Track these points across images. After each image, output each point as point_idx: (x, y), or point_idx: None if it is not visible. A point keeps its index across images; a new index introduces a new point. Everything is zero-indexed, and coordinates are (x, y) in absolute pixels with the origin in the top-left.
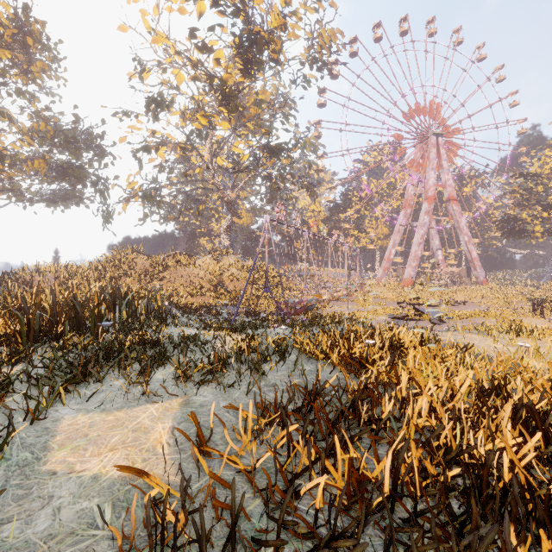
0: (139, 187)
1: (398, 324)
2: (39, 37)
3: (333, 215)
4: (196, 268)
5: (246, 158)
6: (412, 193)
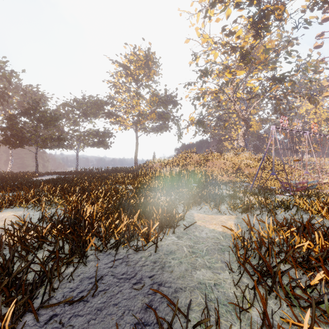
0: (194, 119)
1: None
2: (152, 59)
3: None
4: (224, 160)
5: (256, 89)
6: None
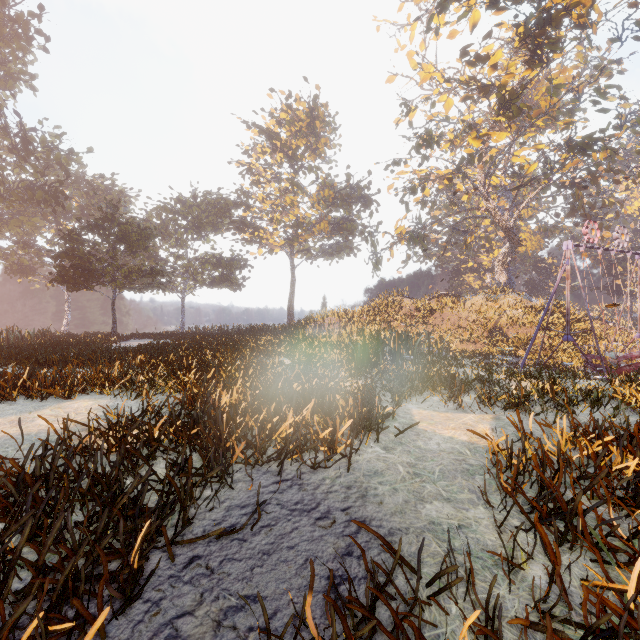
0: (405, 231)
1: None
2: (323, 118)
3: None
4: (464, 311)
5: (532, 168)
6: None
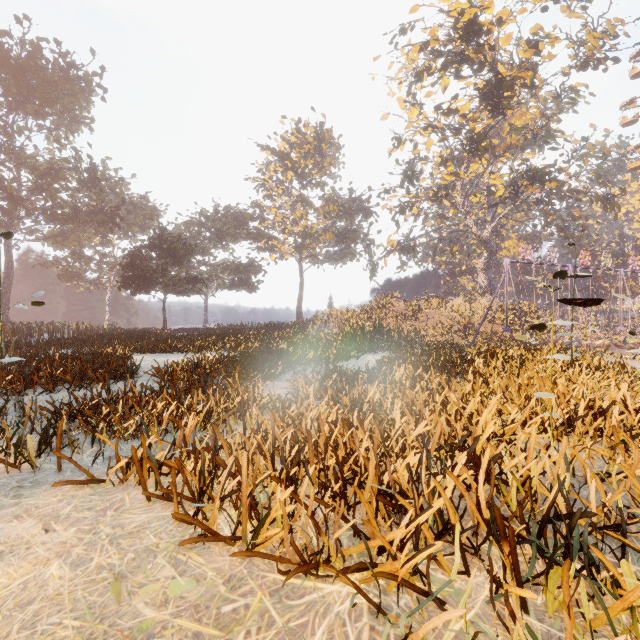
0: (396, 244)
1: None
2: (328, 140)
3: None
4: (446, 310)
5: (499, 193)
6: None
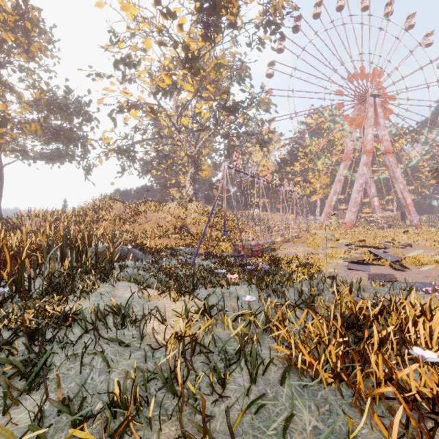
0: (113, 143)
1: (359, 270)
2: (36, 22)
3: (281, 168)
4: (163, 213)
5: (206, 116)
6: (351, 148)
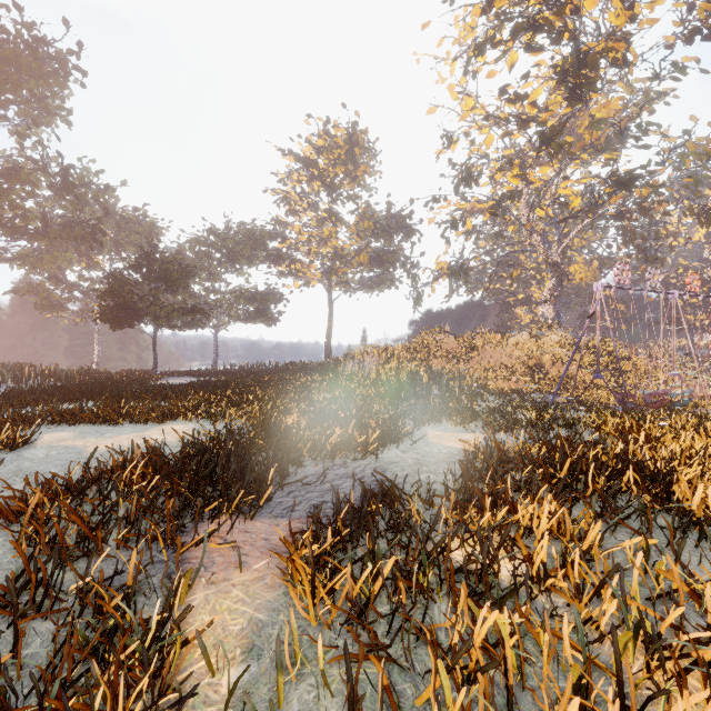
0: (446, 266)
1: None
2: (362, 144)
3: None
4: (507, 348)
5: (575, 203)
6: None
